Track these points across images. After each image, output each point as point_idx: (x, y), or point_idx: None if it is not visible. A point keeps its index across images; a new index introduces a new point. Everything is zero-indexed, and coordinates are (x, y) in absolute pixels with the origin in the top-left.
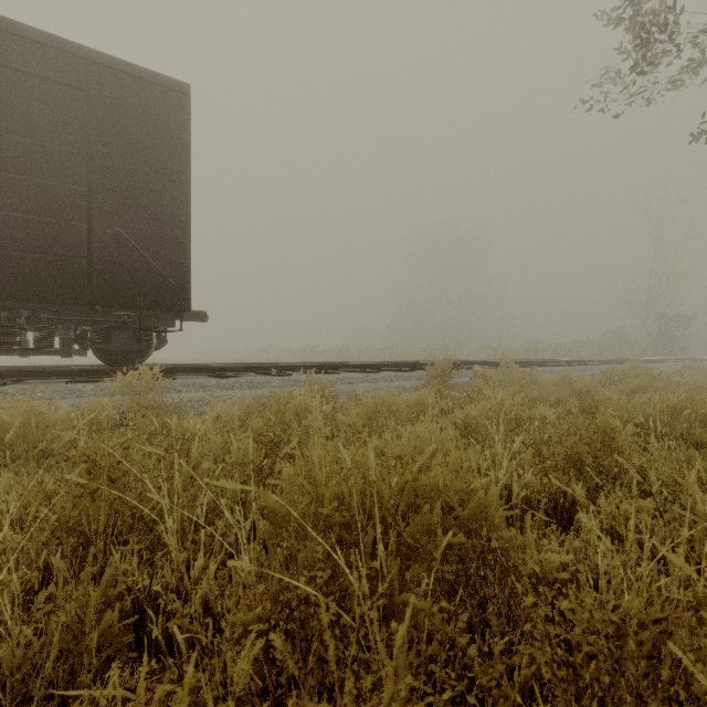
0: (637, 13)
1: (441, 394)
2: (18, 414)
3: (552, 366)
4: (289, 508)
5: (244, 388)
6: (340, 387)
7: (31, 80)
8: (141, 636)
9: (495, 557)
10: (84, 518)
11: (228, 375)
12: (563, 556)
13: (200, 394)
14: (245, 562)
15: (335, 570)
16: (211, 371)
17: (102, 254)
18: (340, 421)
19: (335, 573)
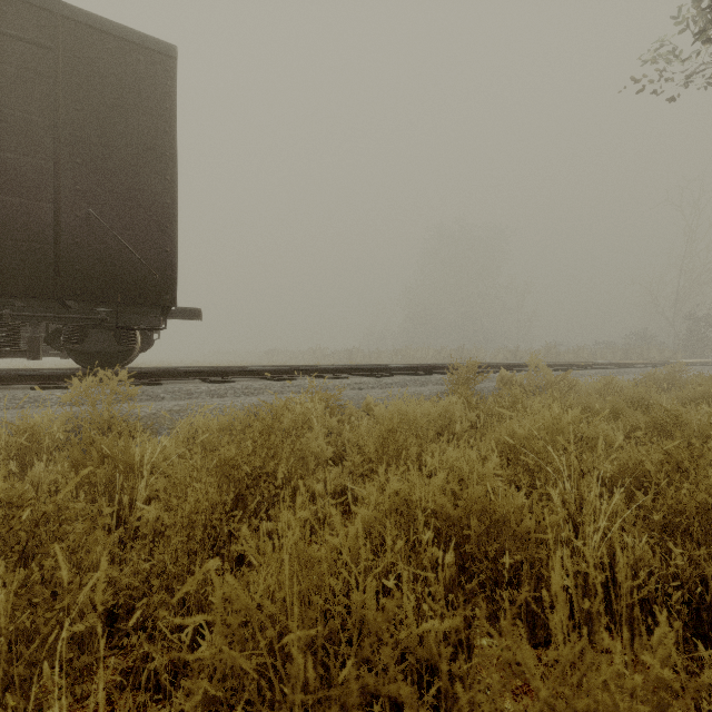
0: None
1: (469, 404)
2: None
3: (582, 369)
4: None
5: (238, 395)
6: (349, 393)
7: None
8: None
9: None
10: None
11: (221, 379)
12: None
13: (184, 403)
14: None
15: None
16: (203, 375)
17: (71, 240)
18: (347, 438)
19: None
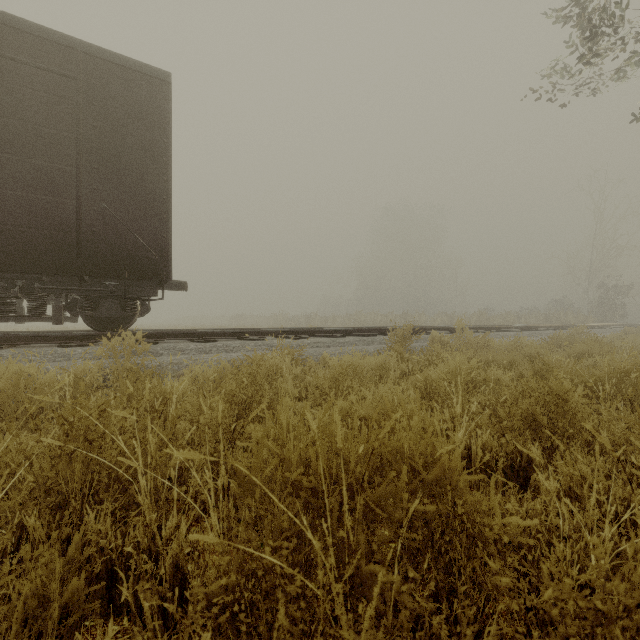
0: (583, 7)
1: (402, 358)
2: (8, 377)
3: (503, 331)
4: (254, 478)
5: (221, 351)
6: (309, 350)
7: (24, 68)
8: (114, 595)
9: (460, 521)
10: (61, 478)
11: (206, 339)
12: (528, 520)
13: (180, 358)
14: (214, 524)
15: (301, 534)
16: (191, 336)
17: (90, 229)
18: (309, 382)
19: (301, 537)
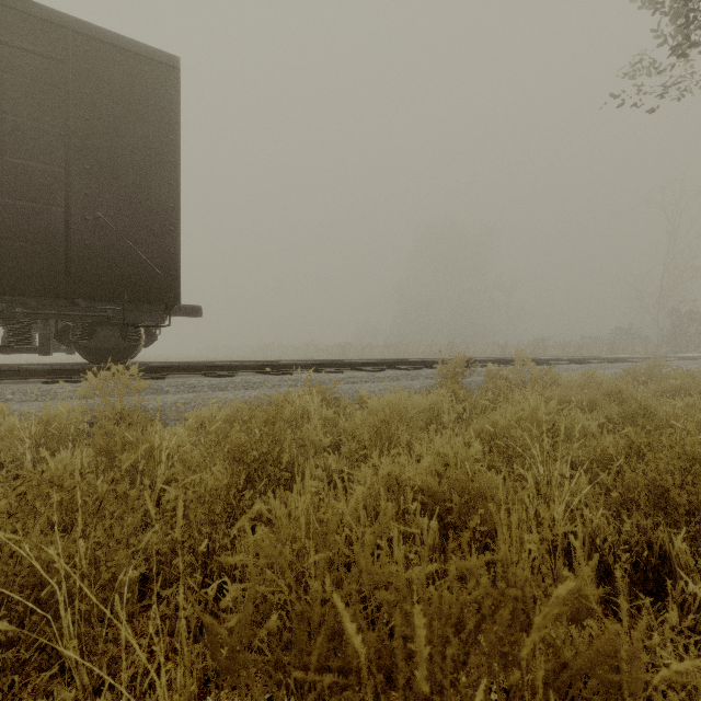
0: None
1: (456, 397)
2: None
3: (567, 364)
4: None
5: (238, 388)
6: (343, 387)
7: (1, 48)
8: None
9: None
10: None
11: (222, 374)
12: None
13: (188, 396)
14: None
15: None
16: (204, 370)
17: (81, 242)
18: (343, 429)
19: None
